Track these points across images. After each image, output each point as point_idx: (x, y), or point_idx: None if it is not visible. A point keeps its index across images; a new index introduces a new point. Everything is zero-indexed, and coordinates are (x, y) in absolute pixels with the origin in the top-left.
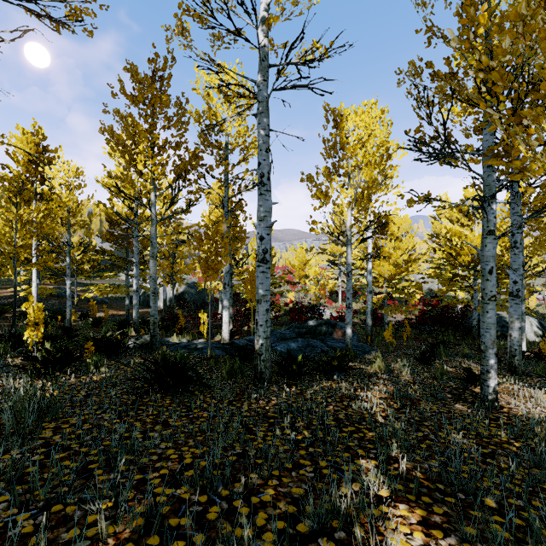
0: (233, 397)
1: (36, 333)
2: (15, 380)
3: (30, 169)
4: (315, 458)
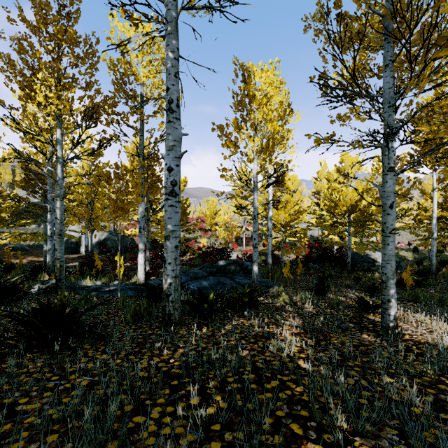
0: (132, 349)
1: None
2: None
3: None
4: None
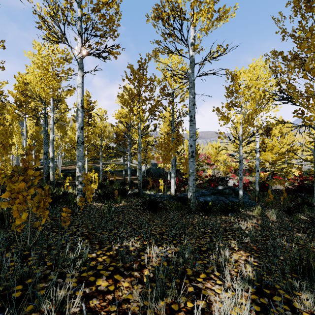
0: (178, 217)
1: (95, 185)
2: (94, 203)
3: (85, 112)
4: (211, 237)
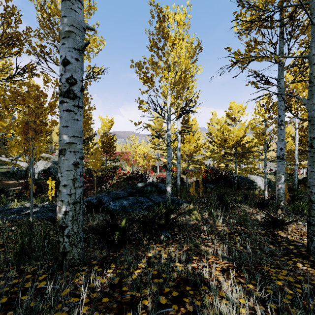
0: None
1: None
2: None
3: None
4: None
